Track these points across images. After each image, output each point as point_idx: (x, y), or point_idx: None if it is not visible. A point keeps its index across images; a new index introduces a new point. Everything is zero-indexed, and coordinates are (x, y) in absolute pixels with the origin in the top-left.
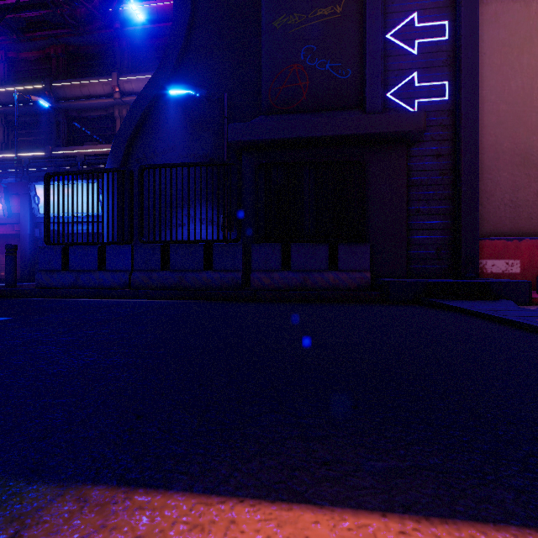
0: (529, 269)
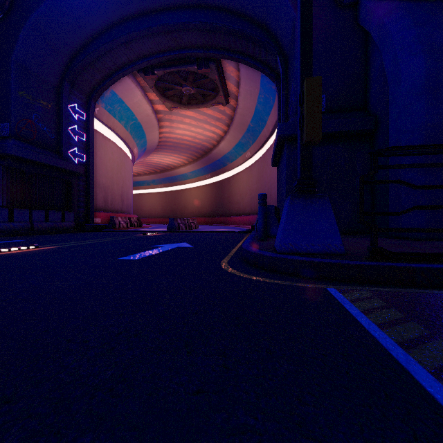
0: (103, 221)
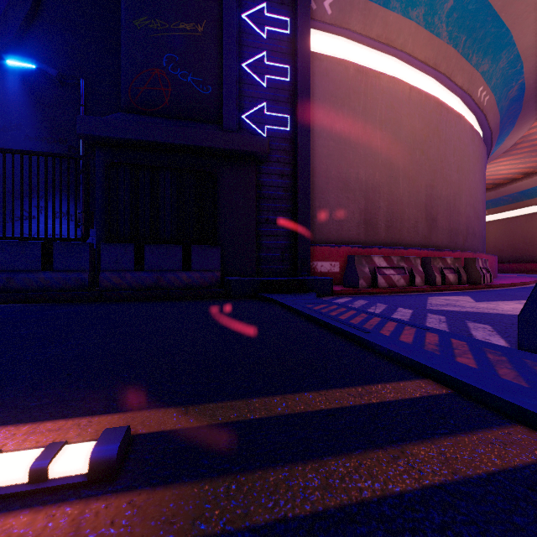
0: (345, 269)
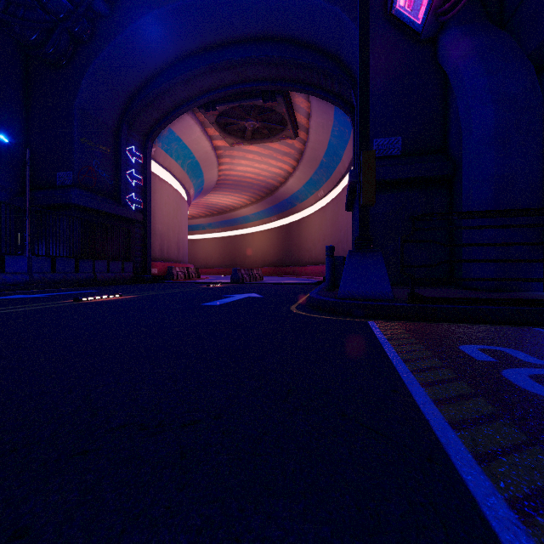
0: (159, 272)
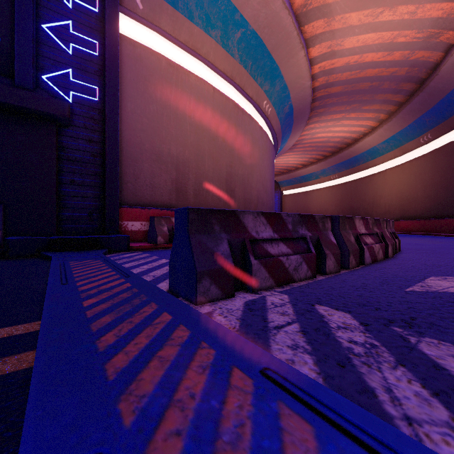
0: None
